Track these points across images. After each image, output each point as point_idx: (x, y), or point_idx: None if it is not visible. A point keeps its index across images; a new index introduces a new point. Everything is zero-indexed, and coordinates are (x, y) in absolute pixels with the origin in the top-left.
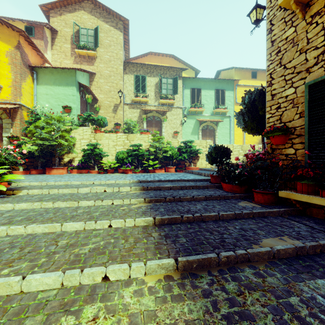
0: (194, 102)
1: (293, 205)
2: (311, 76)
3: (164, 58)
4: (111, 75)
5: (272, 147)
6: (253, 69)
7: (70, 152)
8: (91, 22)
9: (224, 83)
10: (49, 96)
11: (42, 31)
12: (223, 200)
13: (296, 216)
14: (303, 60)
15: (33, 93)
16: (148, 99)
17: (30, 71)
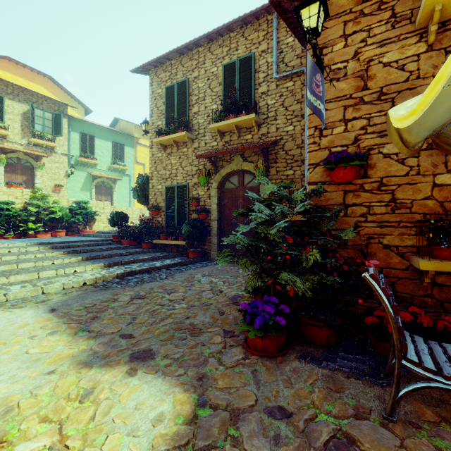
0: (86, 151)
1: (161, 248)
2: (167, 183)
3: (35, 75)
4: None
5: (153, 216)
6: None
7: None
8: None
9: (123, 136)
10: None
11: None
12: (123, 249)
13: (161, 252)
14: (165, 173)
15: None
16: (10, 133)
17: None
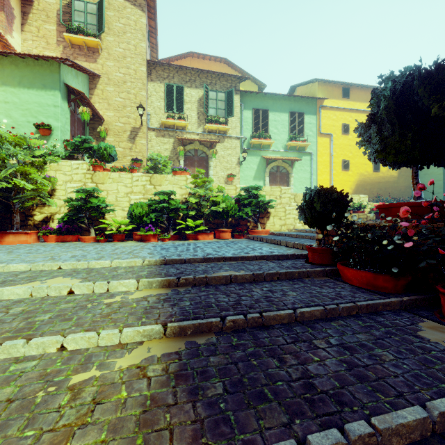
0: (258, 130)
1: None
2: None
3: (212, 64)
4: (127, 81)
5: None
6: (345, 83)
7: (46, 204)
8: None
9: (302, 102)
10: (9, 105)
11: None
12: (367, 317)
13: None
14: None
15: None
16: (187, 122)
17: None
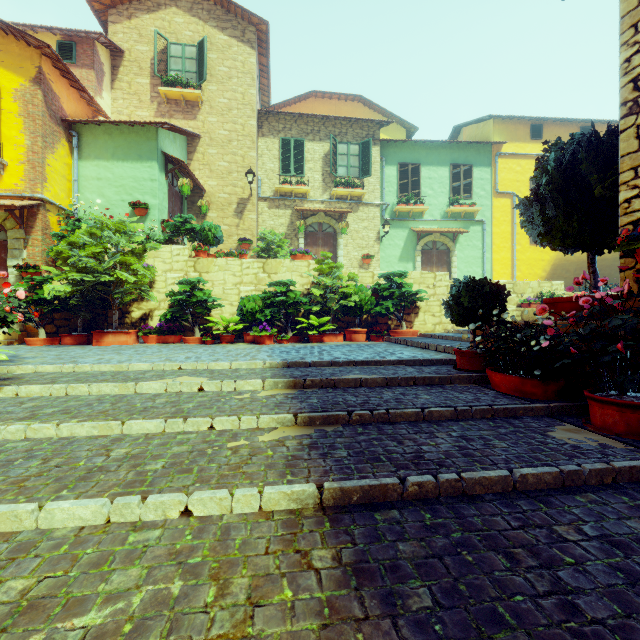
0: (406, 192)
1: None
2: None
3: (342, 104)
4: (233, 140)
5: None
6: (535, 118)
7: (145, 299)
8: (190, 30)
9: (470, 150)
10: (103, 182)
11: (91, 50)
12: (502, 419)
13: None
14: None
15: (71, 177)
16: (309, 187)
17: (64, 131)
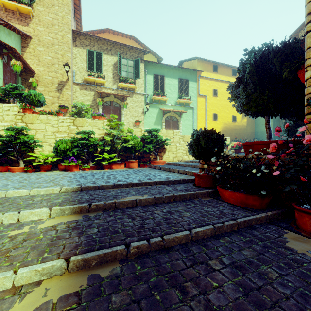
0: (157, 90)
1: None
2: None
3: (124, 39)
4: (55, 44)
5: None
6: (215, 62)
7: None
8: None
9: (187, 72)
10: None
11: None
12: (246, 231)
13: None
14: None
15: None
16: (104, 80)
17: None
